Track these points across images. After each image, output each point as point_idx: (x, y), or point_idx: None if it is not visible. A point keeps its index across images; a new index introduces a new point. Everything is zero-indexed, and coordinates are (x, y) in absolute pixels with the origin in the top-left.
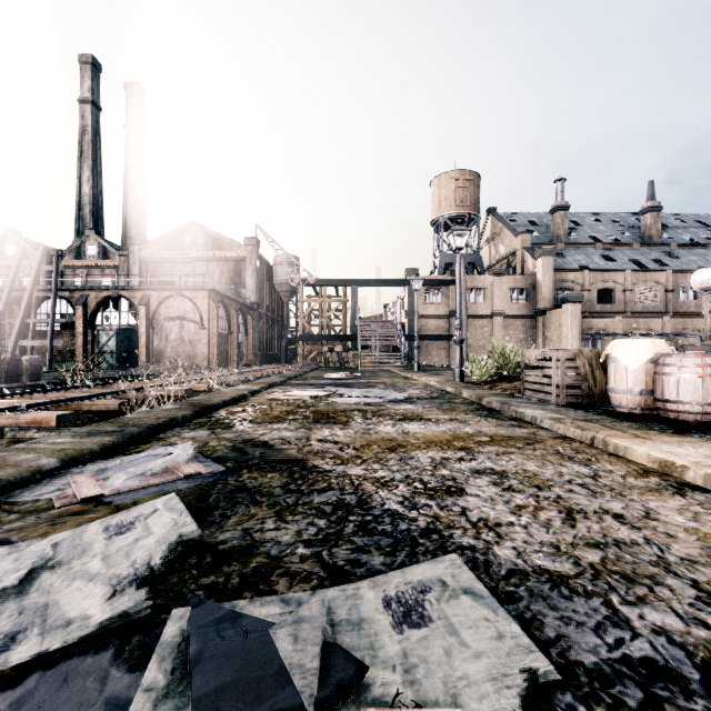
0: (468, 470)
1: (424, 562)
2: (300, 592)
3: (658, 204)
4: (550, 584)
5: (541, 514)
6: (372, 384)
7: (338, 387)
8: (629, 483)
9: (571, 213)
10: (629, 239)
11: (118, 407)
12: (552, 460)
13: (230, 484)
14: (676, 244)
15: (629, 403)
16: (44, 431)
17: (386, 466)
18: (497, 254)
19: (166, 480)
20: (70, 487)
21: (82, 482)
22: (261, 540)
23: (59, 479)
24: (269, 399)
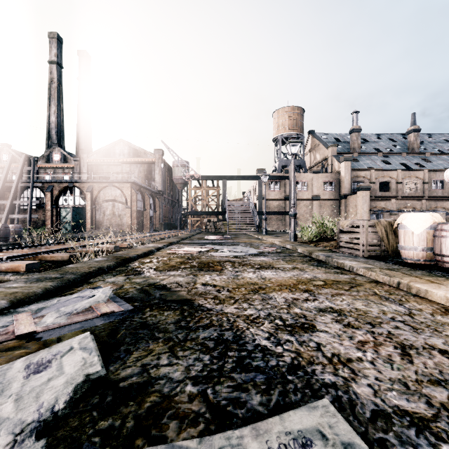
0: (314, 309)
1: (300, 408)
2: (188, 440)
3: (418, 128)
4: (414, 429)
5: (381, 350)
6: (237, 243)
7: (214, 245)
8: (439, 320)
9: (362, 134)
10: (399, 150)
11: (68, 258)
12: (374, 300)
13: (135, 321)
14: (429, 153)
15: (414, 257)
16: (17, 275)
17: (252, 305)
18: (315, 160)
19: (87, 318)
20: (12, 324)
21: (22, 320)
22: (156, 377)
23: (6, 317)
24: (168, 253)
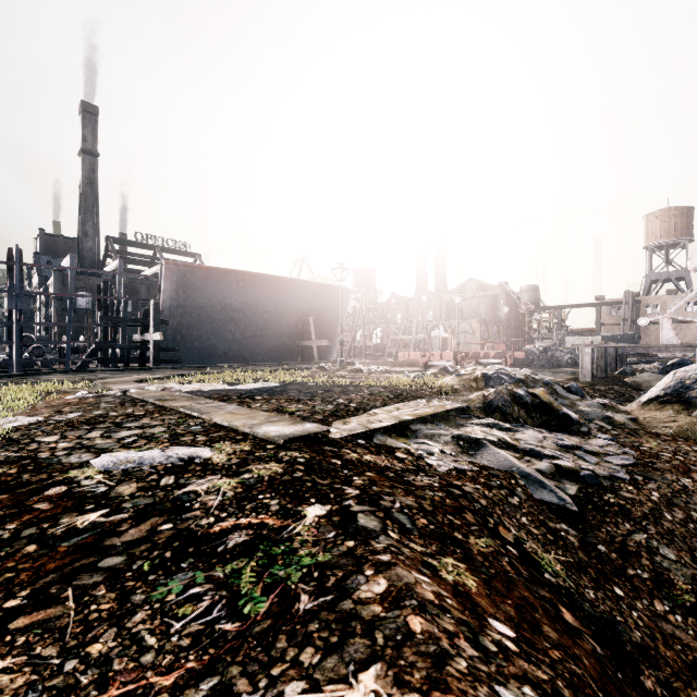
0: None
1: None
2: None
3: None
4: None
5: None
6: None
7: None
8: None
9: None
10: None
11: None
12: None
13: None
14: None
15: None
16: None
17: None
18: None
19: None
20: None
21: None
22: None
23: None
24: None
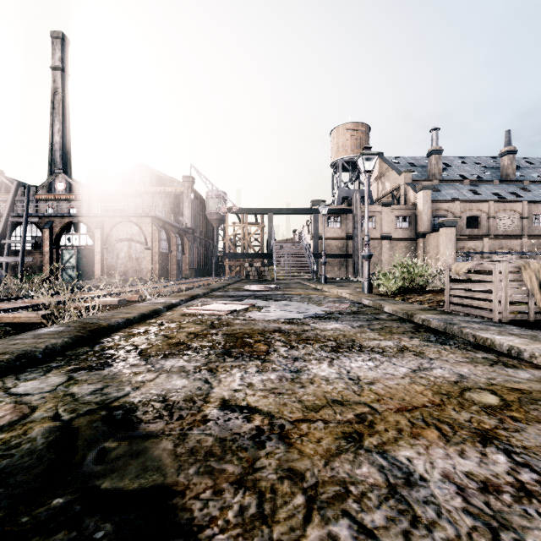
0: None
1: None
2: None
3: (513, 149)
4: None
5: None
6: (288, 296)
7: (256, 299)
8: None
9: (442, 157)
10: (490, 177)
11: (40, 319)
12: None
13: None
14: (528, 181)
15: None
16: None
17: (370, 535)
18: (383, 190)
19: None
20: None
21: None
22: None
23: None
24: (183, 314)
